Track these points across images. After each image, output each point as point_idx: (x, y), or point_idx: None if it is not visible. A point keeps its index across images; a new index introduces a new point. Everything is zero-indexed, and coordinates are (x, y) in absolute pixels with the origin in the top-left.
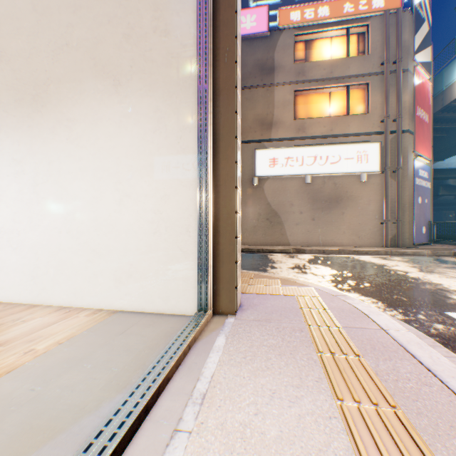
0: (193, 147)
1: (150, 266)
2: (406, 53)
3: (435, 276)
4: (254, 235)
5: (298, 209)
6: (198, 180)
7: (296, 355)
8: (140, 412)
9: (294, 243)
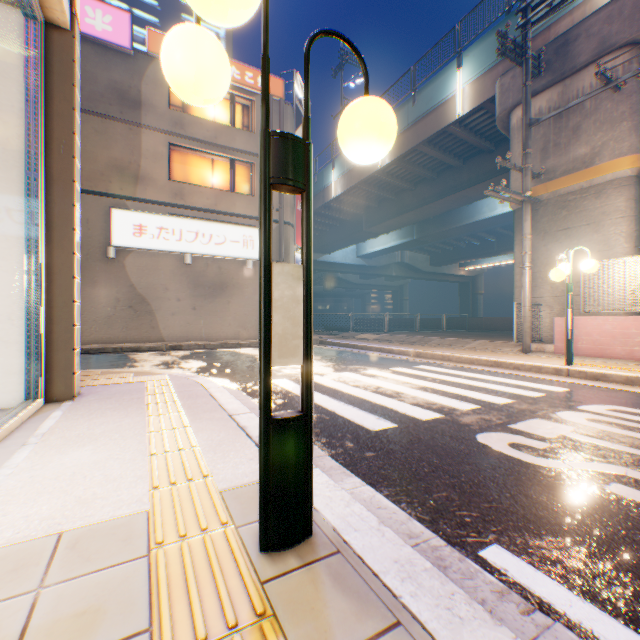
0: (19, 231)
1: None
2: None
3: None
4: (111, 329)
5: (176, 295)
6: (26, 267)
7: (130, 408)
8: None
9: (171, 338)
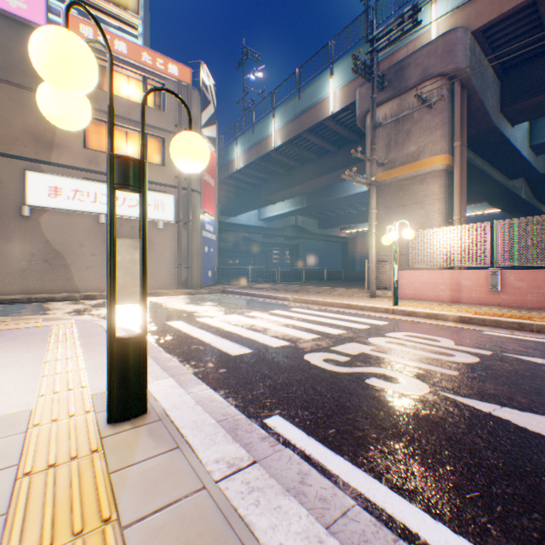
0: None
1: None
2: (196, 125)
3: (190, 306)
4: (25, 281)
5: (91, 250)
6: None
7: (33, 346)
8: None
9: (86, 289)
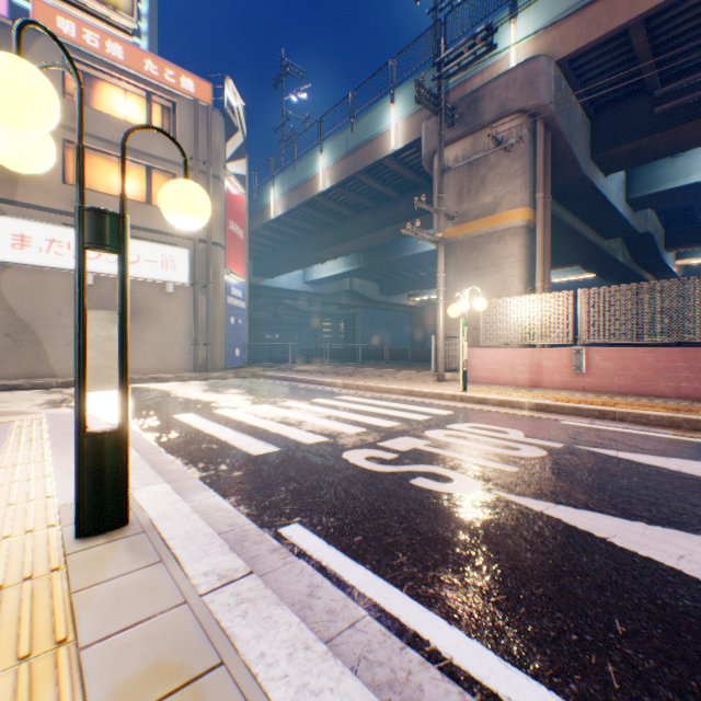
0: None
1: None
2: (219, 158)
3: (208, 394)
4: None
5: (73, 321)
6: None
7: None
8: None
9: (66, 373)
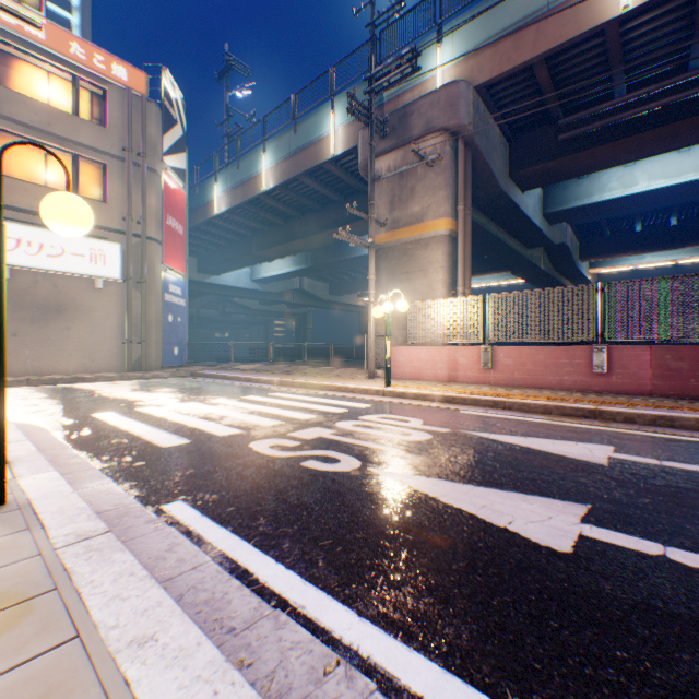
0: None
1: None
2: (155, 151)
3: (137, 393)
4: None
5: None
6: None
7: None
8: None
9: None
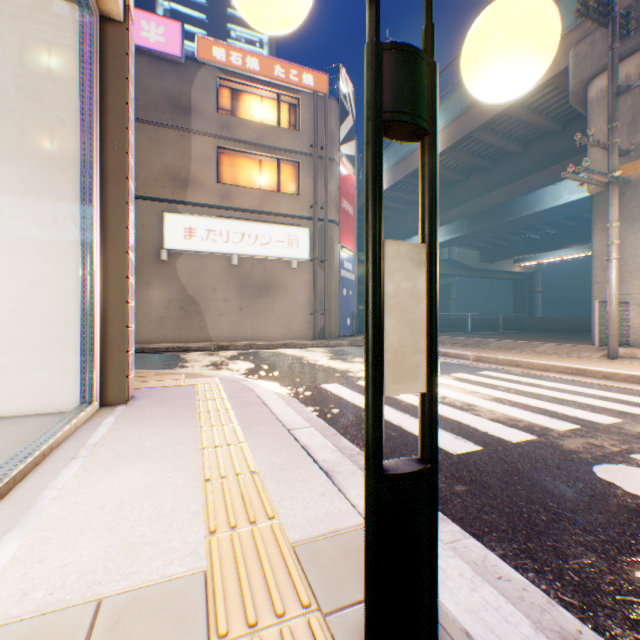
0: (75, 231)
1: (12, 362)
2: (333, 142)
3: (337, 362)
4: (163, 329)
5: (223, 295)
6: (82, 267)
7: (181, 416)
8: (41, 452)
9: (219, 338)
